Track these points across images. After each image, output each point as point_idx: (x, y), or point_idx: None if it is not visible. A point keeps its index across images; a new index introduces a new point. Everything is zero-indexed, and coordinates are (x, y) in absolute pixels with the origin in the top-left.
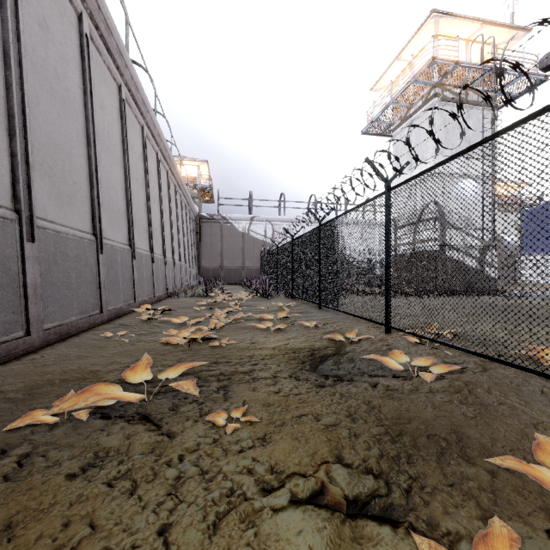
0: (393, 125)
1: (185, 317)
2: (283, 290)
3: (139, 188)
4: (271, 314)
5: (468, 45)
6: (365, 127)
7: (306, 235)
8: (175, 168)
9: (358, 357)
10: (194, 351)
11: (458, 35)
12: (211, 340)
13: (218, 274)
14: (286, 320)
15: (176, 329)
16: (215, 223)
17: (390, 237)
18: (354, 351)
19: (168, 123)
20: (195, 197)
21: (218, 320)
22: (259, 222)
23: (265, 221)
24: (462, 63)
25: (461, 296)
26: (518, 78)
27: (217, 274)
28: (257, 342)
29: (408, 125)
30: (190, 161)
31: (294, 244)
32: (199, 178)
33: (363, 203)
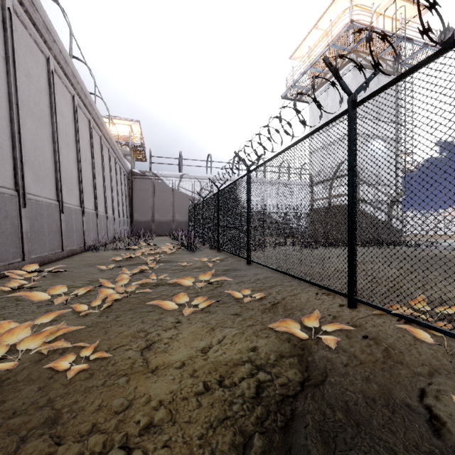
0: (309, 90)
1: (62, 287)
2: (209, 241)
3: (40, 126)
4: (190, 278)
5: (378, 18)
6: (285, 92)
7: (232, 184)
8: (100, 119)
9: (355, 395)
10: (5, 388)
11: (373, 2)
12: (75, 341)
13: (150, 226)
14: (210, 285)
15: (40, 309)
16: (147, 179)
17: (356, 173)
18: (335, 370)
19: (90, 70)
20: (127, 154)
21: (121, 285)
22: (188, 179)
23: (193, 178)
24: (377, 29)
25: (375, 246)
26: (421, 50)
27: (149, 226)
28: (156, 343)
29: (324, 89)
30: (122, 121)
31: (220, 195)
32: (132, 138)
33: (310, 133)
